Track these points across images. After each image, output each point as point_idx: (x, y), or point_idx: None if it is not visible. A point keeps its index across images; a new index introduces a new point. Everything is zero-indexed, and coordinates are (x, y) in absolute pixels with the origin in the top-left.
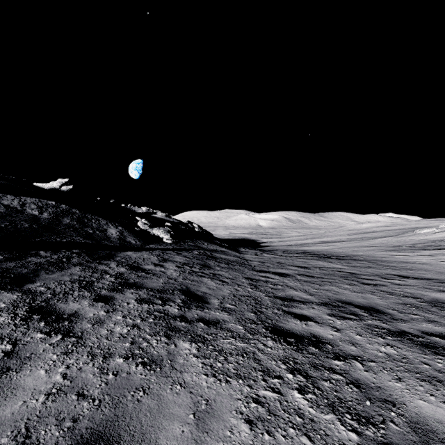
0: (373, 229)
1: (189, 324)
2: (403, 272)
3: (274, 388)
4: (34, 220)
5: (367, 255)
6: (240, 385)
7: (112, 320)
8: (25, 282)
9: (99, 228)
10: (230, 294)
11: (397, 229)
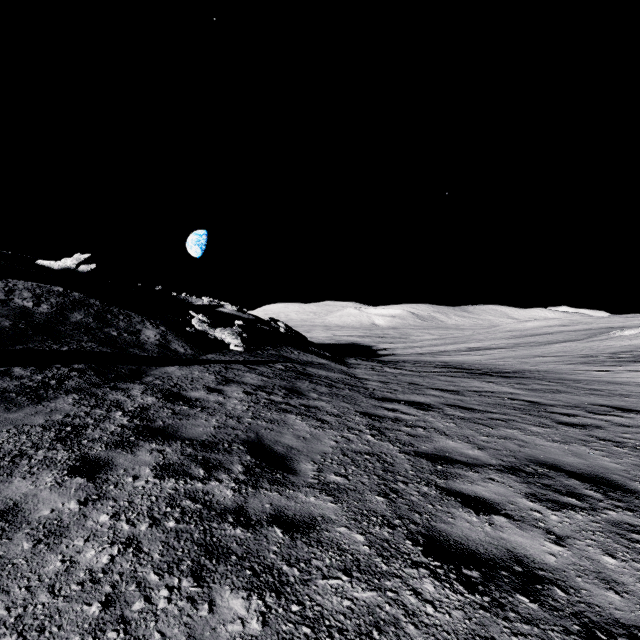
0: (543, 330)
1: (251, 532)
2: (617, 400)
3: None
4: (23, 315)
5: (546, 370)
6: None
7: (85, 526)
8: None
9: (129, 328)
10: (336, 449)
11: (580, 330)
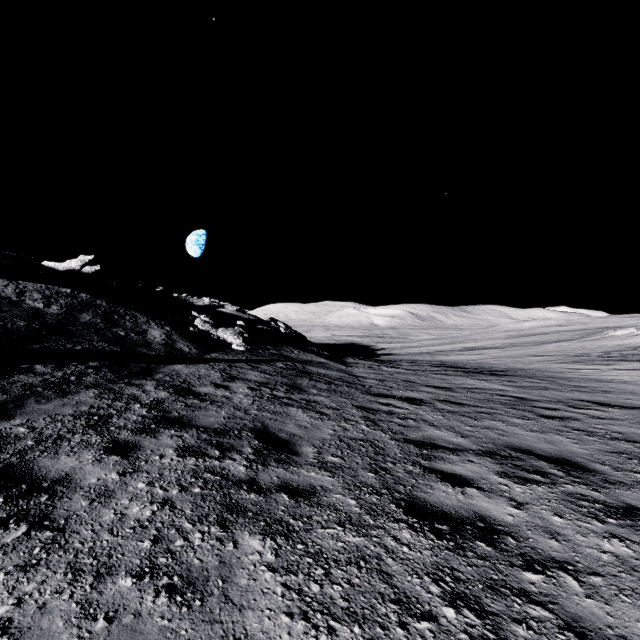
0: (540, 330)
1: (263, 497)
2: (599, 396)
3: None
4: (35, 316)
5: (537, 369)
6: (357, 639)
7: (127, 490)
8: None
9: (136, 328)
10: (333, 436)
11: (576, 330)
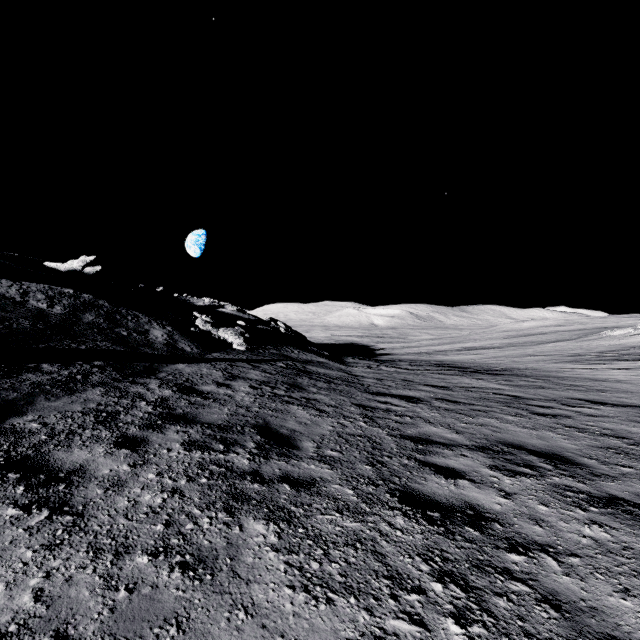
0: (538, 330)
1: (266, 486)
2: (593, 395)
3: (413, 613)
4: (39, 316)
5: (534, 368)
6: (352, 609)
7: (139, 480)
8: (9, 415)
9: (138, 328)
10: (332, 432)
11: (574, 330)
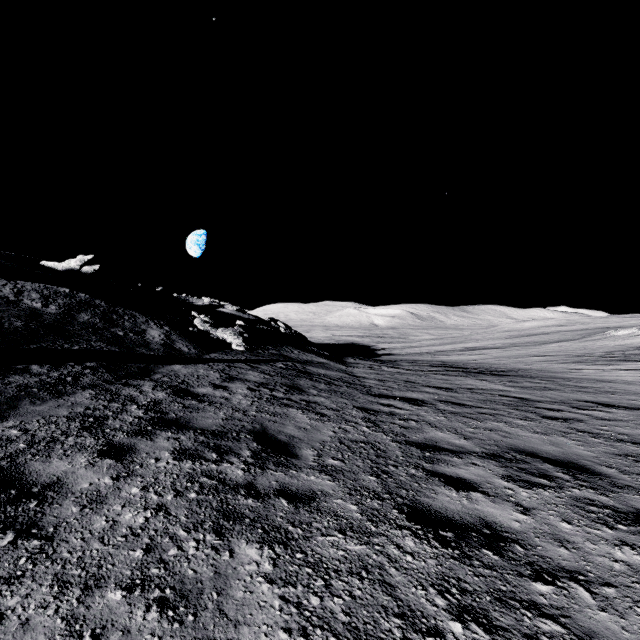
0: (540, 330)
1: (261, 502)
2: (602, 397)
3: None
4: (33, 316)
5: (539, 369)
6: None
7: (121, 496)
8: None
9: (135, 328)
10: (334, 438)
11: (577, 330)
